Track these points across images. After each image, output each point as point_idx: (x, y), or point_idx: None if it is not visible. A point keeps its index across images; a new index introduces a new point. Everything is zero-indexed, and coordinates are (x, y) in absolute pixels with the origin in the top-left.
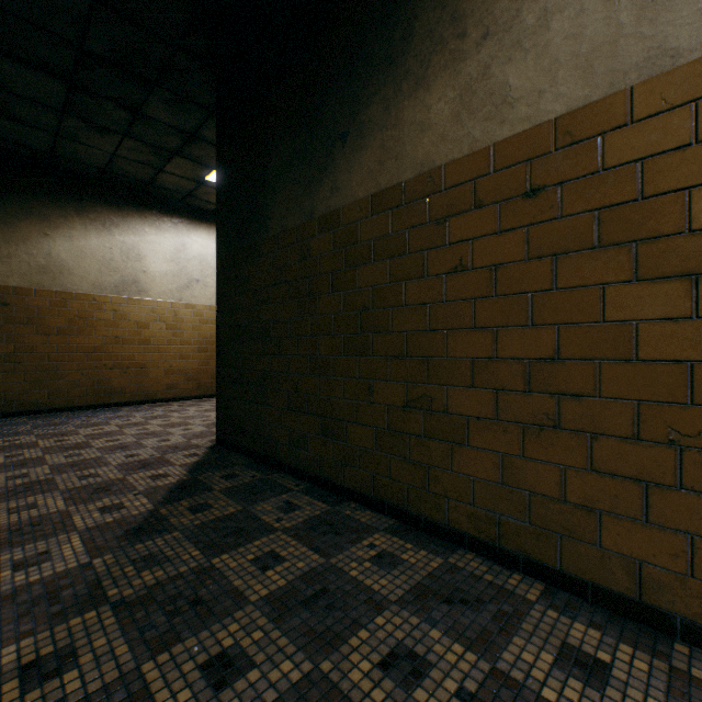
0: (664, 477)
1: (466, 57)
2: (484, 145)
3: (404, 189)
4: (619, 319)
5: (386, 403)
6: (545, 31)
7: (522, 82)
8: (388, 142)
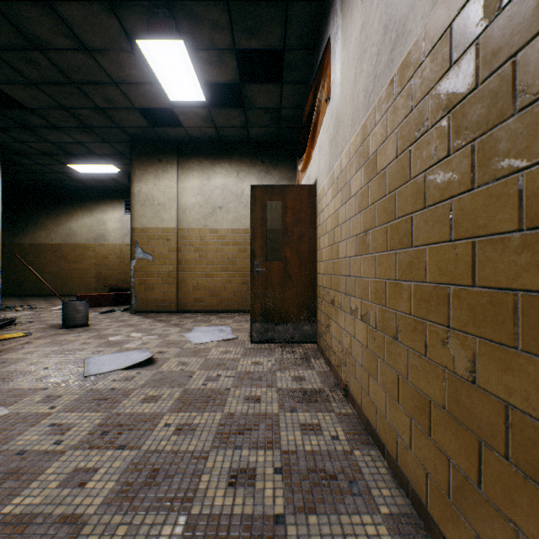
0: (68, 282)
1: (48, 230)
2: (50, 243)
3: (37, 245)
4: (64, 267)
5: (34, 278)
6: (57, 233)
7: (55, 237)
8: (34, 236)
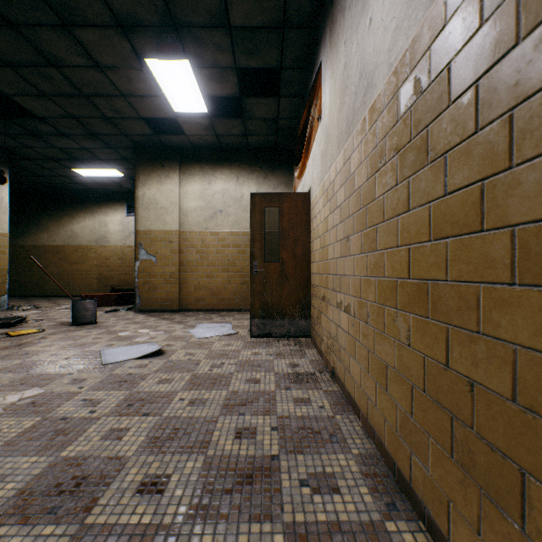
0: (70, 283)
1: (50, 232)
2: (53, 245)
3: (40, 246)
4: (67, 268)
5: (36, 279)
6: (60, 235)
7: (57, 239)
8: (37, 238)
